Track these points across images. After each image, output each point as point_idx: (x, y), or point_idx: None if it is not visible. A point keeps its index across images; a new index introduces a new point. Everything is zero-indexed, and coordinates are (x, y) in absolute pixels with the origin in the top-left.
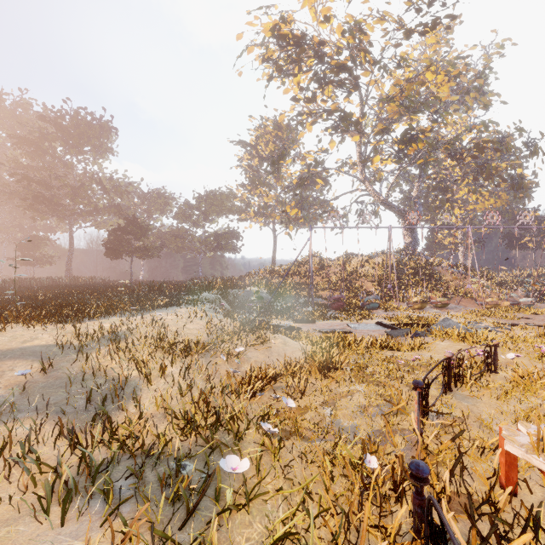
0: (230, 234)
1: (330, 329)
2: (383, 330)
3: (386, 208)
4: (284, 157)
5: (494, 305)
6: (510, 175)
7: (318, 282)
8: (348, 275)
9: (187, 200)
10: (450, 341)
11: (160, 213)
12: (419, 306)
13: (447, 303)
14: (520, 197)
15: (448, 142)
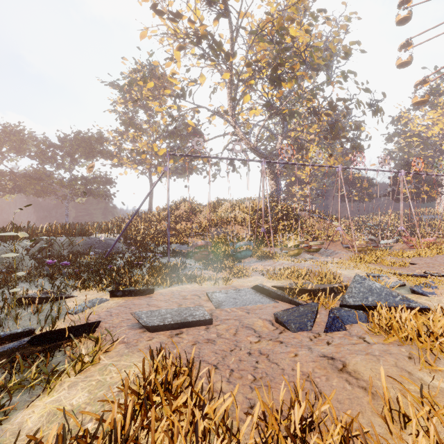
0: (102, 179)
1: (169, 316)
2: (268, 306)
3: (255, 154)
4: (146, 80)
5: (361, 248)
6: (350, 138)
7: (188, 227)
8: (219, 219)
9: (46, 137)
10: None
11: (15, 151)
12: (295, 253)
13: (320, 247)
14: None
15: (311, 92)
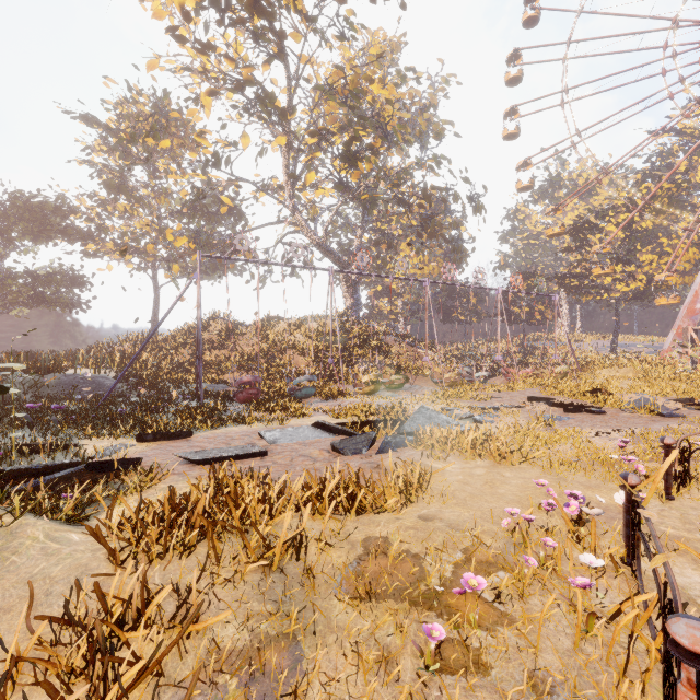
0: (65, 277)
1: (219, 452)
2: (327, 440)
3: (323, 253)
4: (158, 135)
5: (452, 382)
6: (451, 237)
7: (224, 358)
8: (270, 346)
9: None
10: (458, 458)
11: None
12: (371, 389)
13: (403, 383)
14: (461, 262)
15: (397, 176)
